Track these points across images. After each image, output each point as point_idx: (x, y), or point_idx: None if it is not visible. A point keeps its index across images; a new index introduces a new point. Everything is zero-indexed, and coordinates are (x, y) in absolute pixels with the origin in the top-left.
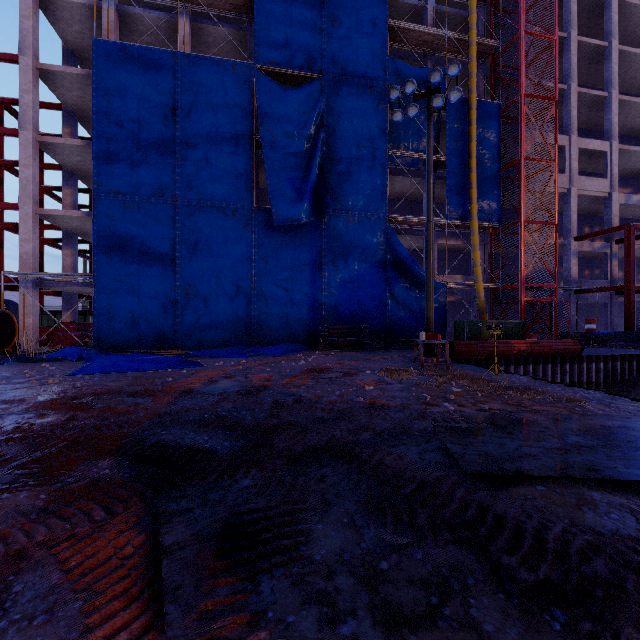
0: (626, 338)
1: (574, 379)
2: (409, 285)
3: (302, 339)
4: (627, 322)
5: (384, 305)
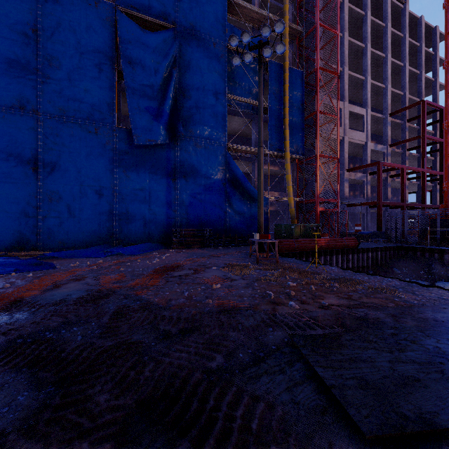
0: (379, 236)
1: (354, 265)
2: (242, 197)
3: (159, 239)
4: (378, 225)
5: (224, 212)
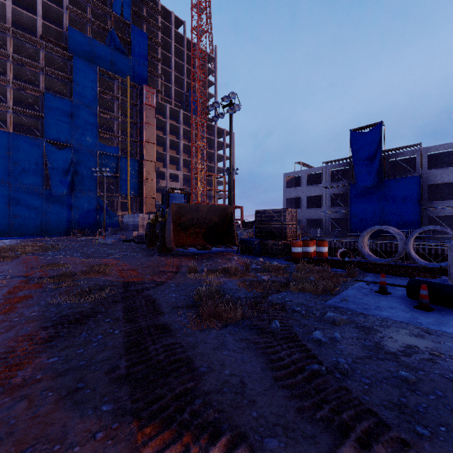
0: None
1: None
2: (106, 215)
3: (64, 233)
4: None
5: (97, 222)
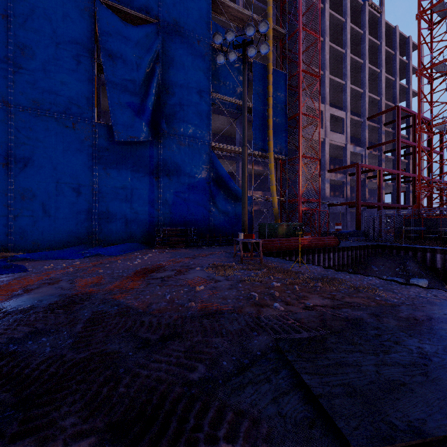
0: (358, 234)
1: (335, 263)
2: (227, 197)
3: (141, 239)
4: (357, 224)
5: (208, 211)
